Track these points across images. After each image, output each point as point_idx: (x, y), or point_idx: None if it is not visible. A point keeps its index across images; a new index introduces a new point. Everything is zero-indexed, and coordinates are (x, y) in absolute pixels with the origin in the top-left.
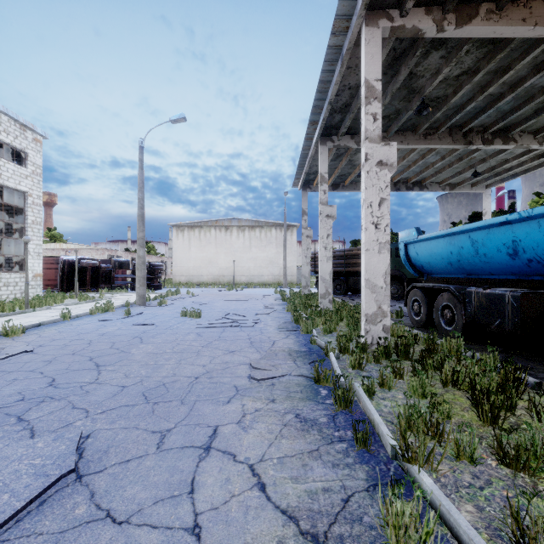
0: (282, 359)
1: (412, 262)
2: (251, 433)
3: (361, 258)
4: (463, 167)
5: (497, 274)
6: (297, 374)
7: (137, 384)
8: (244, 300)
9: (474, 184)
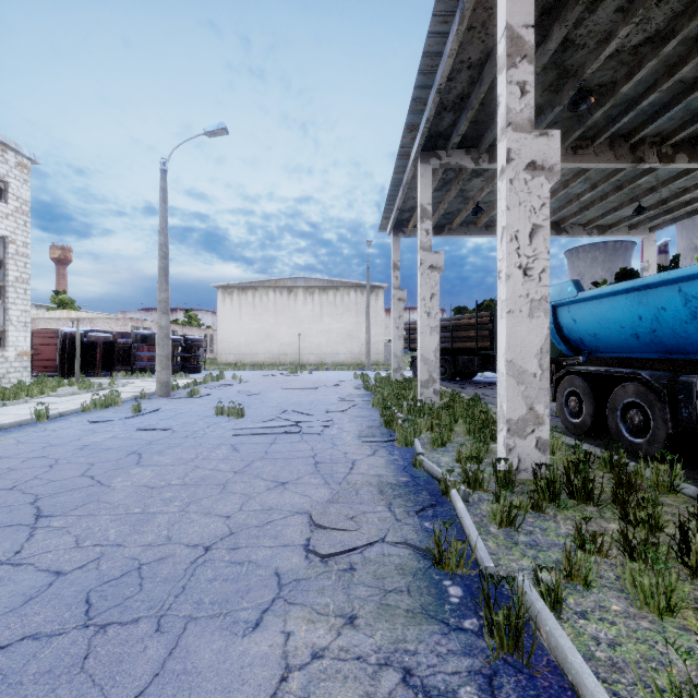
0: (368, 501)
1: (564, 333)
2: None
3: (498, 326)
4: (621, 201)
5: None
6: (398, 540)
7: (87, 567)
8: (311, 388)
9: (633, 227)
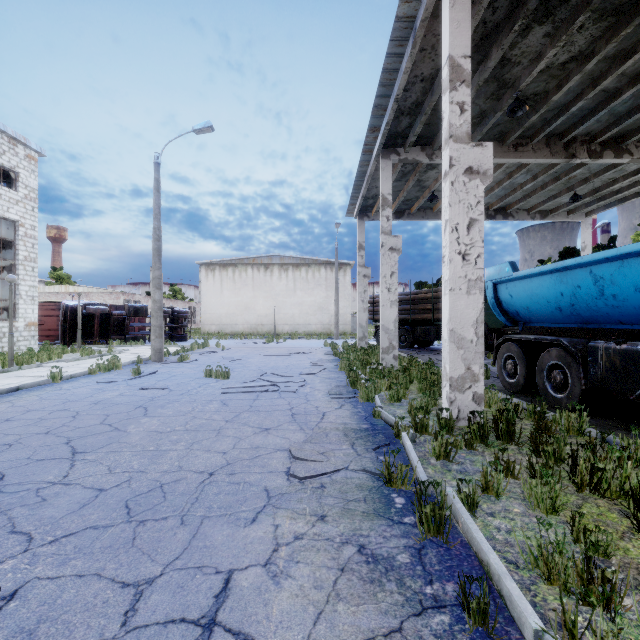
0: (335, 441)
1: (503, 307)
2: (286, 587)
3: (443, 301)
4: (559, 190)
5: (630, 322)
6: (358, 468)
7: (121, 486)
8: (286, 355)
9: (571, 212)
